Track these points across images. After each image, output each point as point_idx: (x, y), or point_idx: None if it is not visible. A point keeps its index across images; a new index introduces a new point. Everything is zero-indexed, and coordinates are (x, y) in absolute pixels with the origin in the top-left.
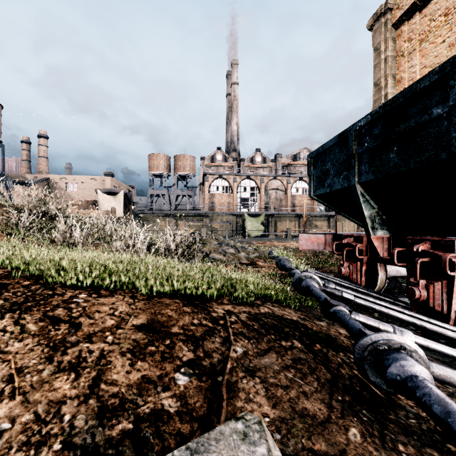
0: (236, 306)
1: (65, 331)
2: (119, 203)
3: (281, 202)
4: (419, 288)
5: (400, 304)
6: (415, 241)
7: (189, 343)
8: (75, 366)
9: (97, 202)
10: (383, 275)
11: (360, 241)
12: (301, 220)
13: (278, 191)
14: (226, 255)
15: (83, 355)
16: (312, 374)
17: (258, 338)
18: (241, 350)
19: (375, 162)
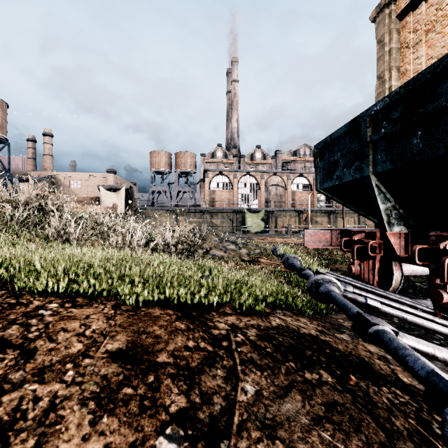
0: (241, 317)
1: (11, 363)
2: (121, 199)
3: (281, 198)
4: (447, 291)
5: (422, 308)
6: (439, 237)
7: (180, 379)
8: (5, 429)
9: (99, 199)
10: (398, 274)
11: (372, 237)
12: (301, 216)
13: (278, 187)
14: (227, 251)
15: (24, 406)
16: (358, 433)
17: (273, 368)
18: (253, 390)
19: (394, 150)
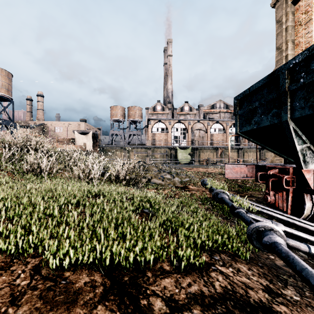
0: (180, 279)
1: None
2: (89, 140)
3: (203, 139)
4: None
5: None
6: None
7: None
8: None
9: (74, 139)
10: (310, 204)
11: (285, 172)
12: (217, 152)
13: (200, 131)
14: (164, 180)
15: None
16: None
17: None
18: None
19: None
